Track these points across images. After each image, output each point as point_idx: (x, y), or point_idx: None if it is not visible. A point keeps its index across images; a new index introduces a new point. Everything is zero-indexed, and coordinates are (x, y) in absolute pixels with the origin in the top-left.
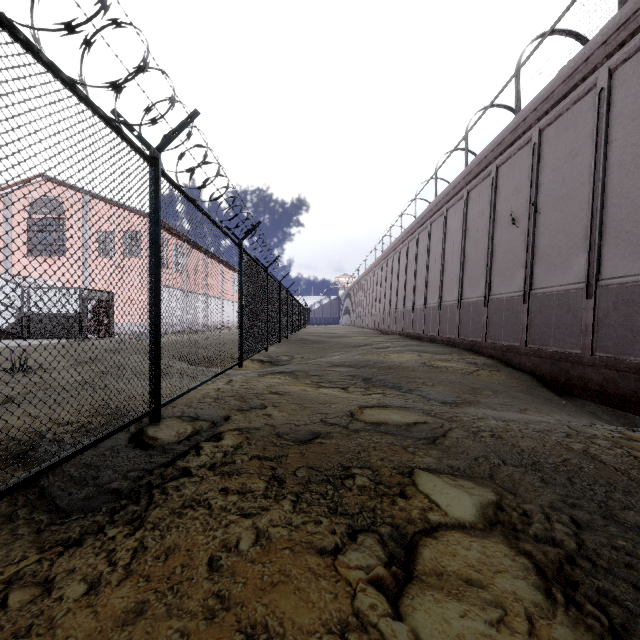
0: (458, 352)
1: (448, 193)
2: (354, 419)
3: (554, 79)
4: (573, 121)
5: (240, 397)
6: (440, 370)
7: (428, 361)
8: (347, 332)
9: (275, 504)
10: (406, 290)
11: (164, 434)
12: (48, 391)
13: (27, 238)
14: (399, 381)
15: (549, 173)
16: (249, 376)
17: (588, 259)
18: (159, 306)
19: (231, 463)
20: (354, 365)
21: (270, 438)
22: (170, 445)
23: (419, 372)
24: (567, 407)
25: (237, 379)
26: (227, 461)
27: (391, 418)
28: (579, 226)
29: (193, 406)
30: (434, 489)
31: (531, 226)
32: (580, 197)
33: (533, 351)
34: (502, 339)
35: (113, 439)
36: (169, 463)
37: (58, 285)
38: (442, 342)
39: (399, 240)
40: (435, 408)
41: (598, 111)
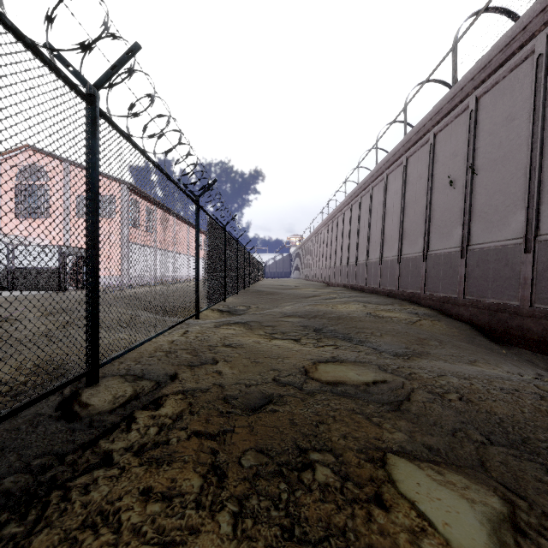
0: (399, 303)
1: (388, 160)
2: (308, 378)
3: (491, 49)
4: (510, 87)
5: (192, 350)
6: (385, 320)
7: (373, 311)
8: (297, 284)
9: (209, 522)
10: (350, 247)
11: (98, 399)
12: (2, 344)
13: (15, 201)
14: (348, 331)
15: (486, 137)
16: (205, 327)
17: (526, 216)
18: (97, 257)
19: (164, 444)
20: (305, 315)
21: (216, 405)
22: (100, 415)
23: (366, 322)
24: (508, 356)
25: (193, 330)
26: (160, 441)
27: (348, 376)
28: (517, 185)
29: (141, 362)
30: (419, 491)
31: (468, 187)
32: (517, 158)
33: (471, 302)
34: (440, 291)
35: (39, 406)
36: (90, 444)
37: (42, 243)
38: (383, 293)
39: (343, 203)
40: (389, 362)
41: (536, 76)
